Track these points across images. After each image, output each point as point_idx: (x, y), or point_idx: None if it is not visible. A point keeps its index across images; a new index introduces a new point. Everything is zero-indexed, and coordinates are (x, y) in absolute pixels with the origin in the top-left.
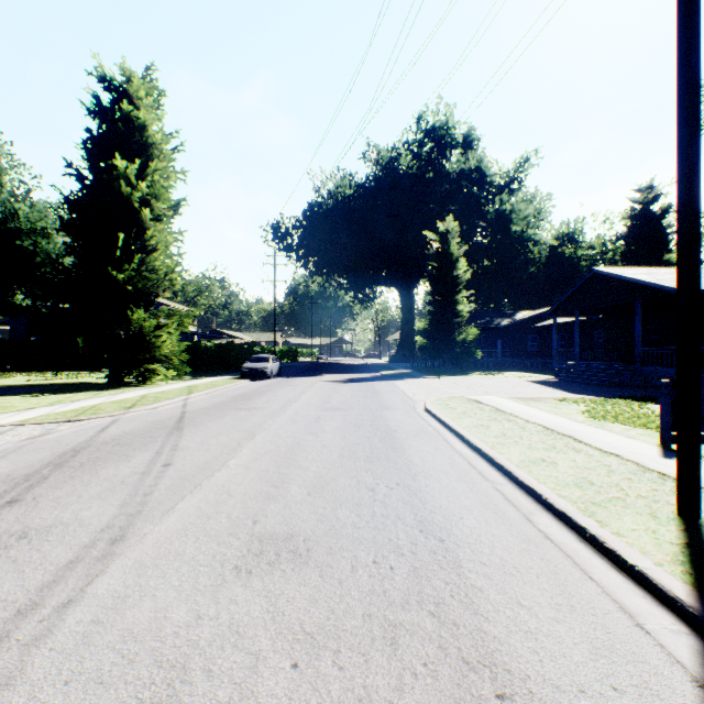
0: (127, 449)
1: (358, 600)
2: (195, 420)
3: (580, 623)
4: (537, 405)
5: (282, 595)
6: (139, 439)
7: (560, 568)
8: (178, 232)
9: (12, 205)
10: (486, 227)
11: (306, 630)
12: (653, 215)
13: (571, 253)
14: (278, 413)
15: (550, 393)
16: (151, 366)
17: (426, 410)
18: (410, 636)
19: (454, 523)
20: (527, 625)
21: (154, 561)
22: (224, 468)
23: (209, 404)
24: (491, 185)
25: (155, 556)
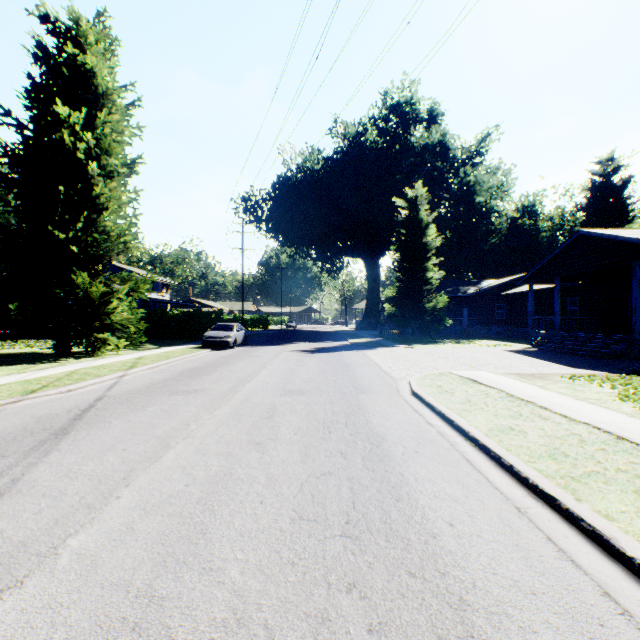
0: None
1: None
2: (100, 415)
3: None
4: (548, 385)
5: None
6: None
7: None
8: (133, 191)
9: None
10: (450, 199)
11: None
12: (614, 186)
13: (531, 224)
14: (223, 399)
15: (546, 366)
16: (100, 335)
17: (414, 395)
18: None
19: None
20: None
21: None
22: (40, 570)
23: (144, 383)
24: (454, 158)
25: None
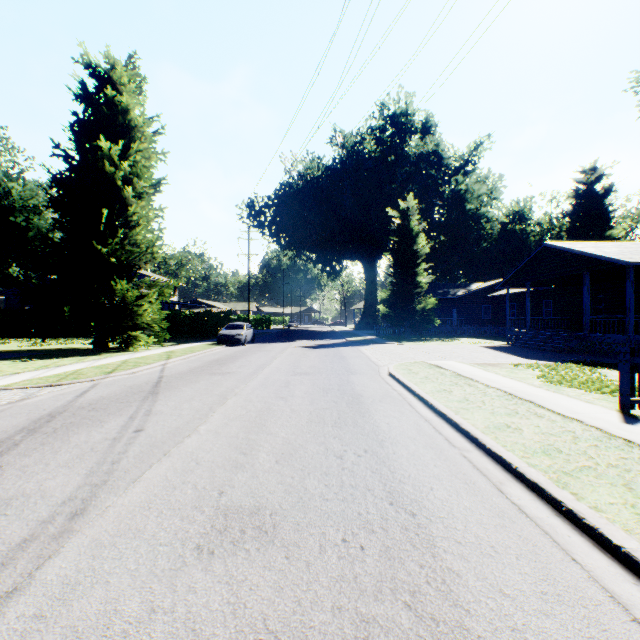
0: (101, 414)
1: (326, 587)
2: (170, 385)
3: (571, 617)
4: (494, 370)
5: (244, 582)
6: (114, 404)
7: (540, 547)
8: (159, 209)
9: (6, 184)
10: (443, 205)
11: (269, 628)
12: (597, 194)
13: (521, 229)
14: (250, 377)
15: (505, 358)
16: (133, 333)
17: (390, 375)
18: (385, 635)
19: (425, 494)
20: (513, 620)
21: (112, 539)
22: (195, 433)
23: (186, 369)
24: (447, 167)
25: (114, 533)
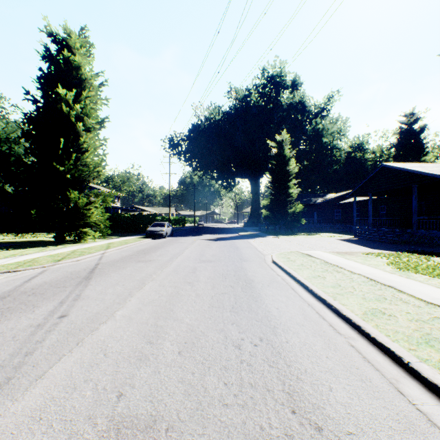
0: (37, 299)
1: None
2: (103, 271)
3: None
4: (352, 258)
5: None
6: (52, 288)
7: None
8: (103, 139)
9: None
10: (306, 139)
11: None
12: (414, 131)
13: (360, 156)
14: (166, 264)
15: (357, 248)
16: (84, 230)
17: (273, 262)
18: None
19: (325, 397)
20: None
21: None
22: (111, 319)
23: (118, 257)
24: (309, 112)
25: None
